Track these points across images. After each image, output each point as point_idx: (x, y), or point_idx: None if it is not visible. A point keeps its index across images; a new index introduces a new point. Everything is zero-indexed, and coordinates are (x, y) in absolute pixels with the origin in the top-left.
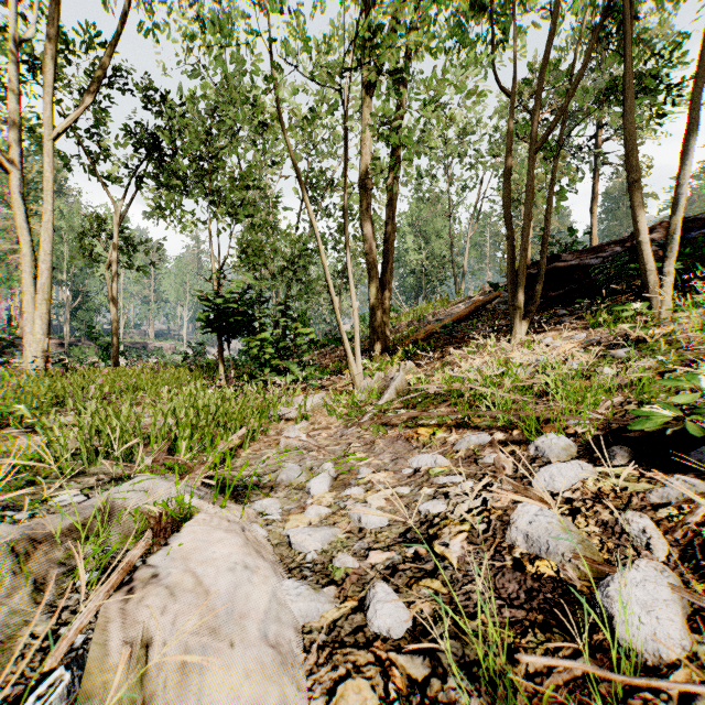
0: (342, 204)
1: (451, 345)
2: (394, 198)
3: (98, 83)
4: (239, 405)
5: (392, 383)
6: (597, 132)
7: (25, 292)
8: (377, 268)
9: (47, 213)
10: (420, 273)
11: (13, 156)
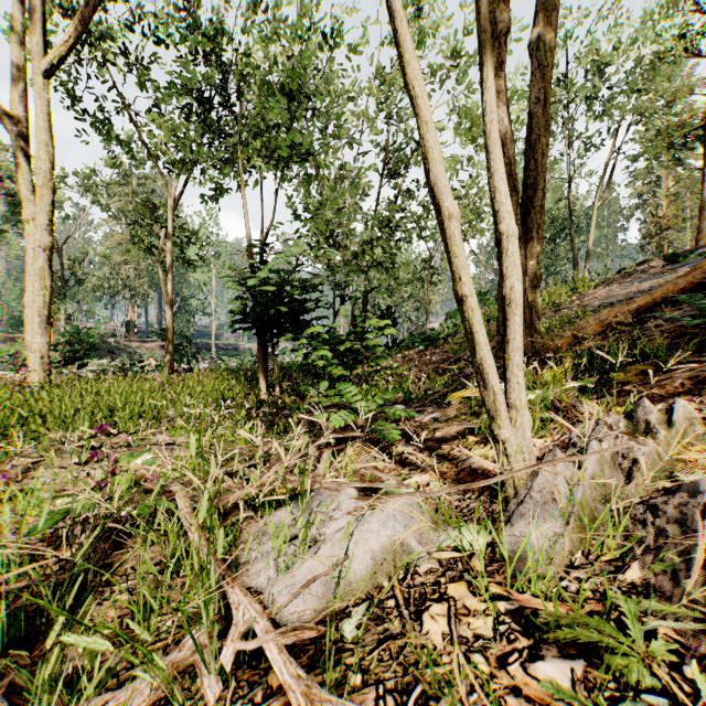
0: None
1: None
2: (547, 64)
3: None
4: None
5: None
6: None
7: (28, 282)
8: (517, 193)
9: (41, 174)
10: None
11: (16, 112)
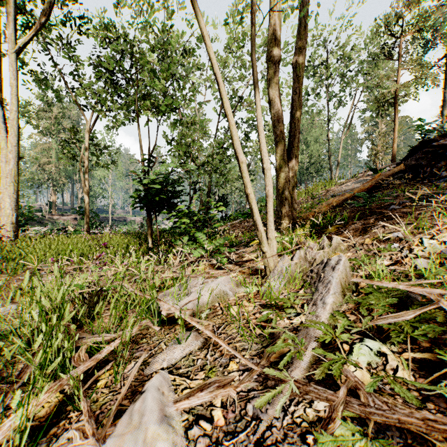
0: (248, 117)
1: (369, 216)
2: (300, 75)
3: (50, 5)
4: (41, 339)
5: (332, 274)
6: (446, 53)
7: (2, 177)
8: (284, 140)
9: (13, 113)
10: (302, 168)
11: None
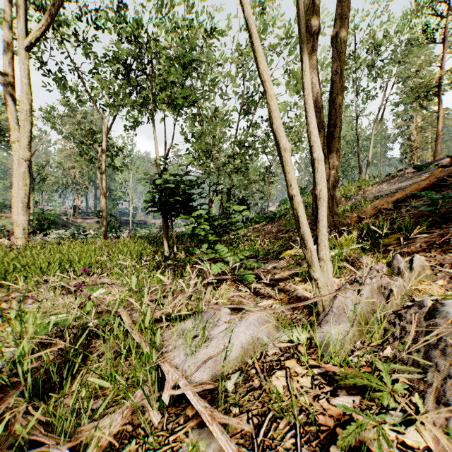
0: None
1: (445, 224)
2: (342, 51)
3: None
4: None
5: None
6: None
7: (14, 181)
8: (324, 130)
9: (24, 112)
10: None
11: (7, 72)
